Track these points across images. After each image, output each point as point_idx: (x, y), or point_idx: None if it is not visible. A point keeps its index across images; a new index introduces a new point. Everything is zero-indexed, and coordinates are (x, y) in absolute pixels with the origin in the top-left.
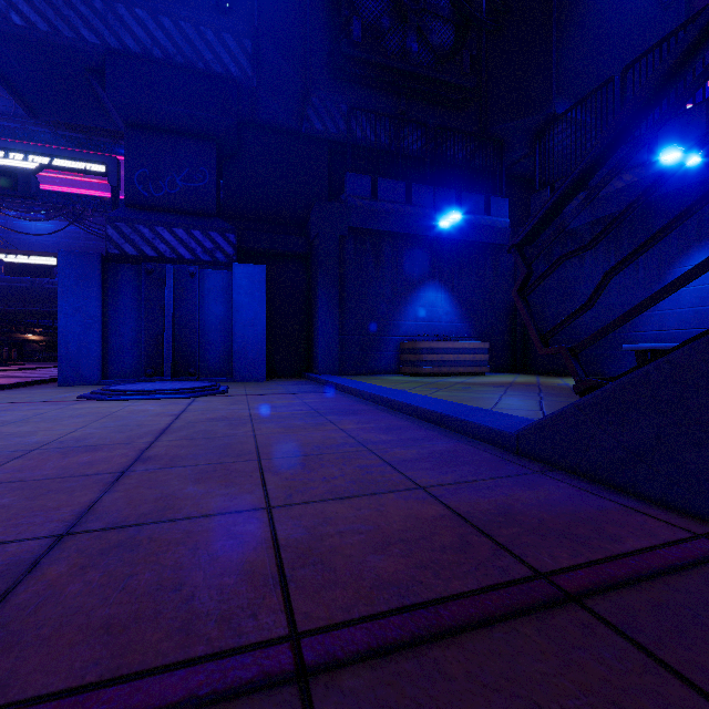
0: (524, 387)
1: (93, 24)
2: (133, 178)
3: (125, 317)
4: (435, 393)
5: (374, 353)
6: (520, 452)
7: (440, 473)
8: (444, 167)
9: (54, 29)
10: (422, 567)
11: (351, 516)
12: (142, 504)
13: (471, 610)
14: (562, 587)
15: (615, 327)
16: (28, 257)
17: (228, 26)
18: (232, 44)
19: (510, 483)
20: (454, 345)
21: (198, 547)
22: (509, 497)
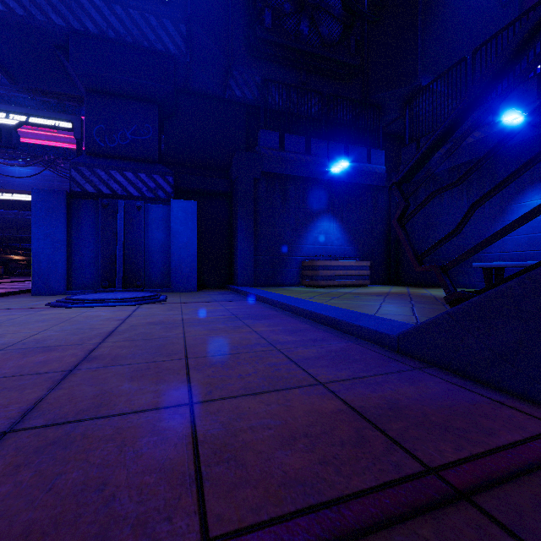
0: (398, 296)
1: (60, 10)
2: (92, 132)
3: (86, 241)
4: (330, 301)
5: (282, 270)
6: (400, 351)
7: (336, 370)
8: (335, 126)
9: (29, 13)
10: (325, 463)
11: (262, 411)
12: (82, 401)
13: (371, 510)
14: (451, 483)
15: (479, 249)
16: (12, 195)
17: (167, 13)
18: (170, 28)
19: (394, 379)
20: (343, 263)
21: (125, 444)
22: (395, 392)
